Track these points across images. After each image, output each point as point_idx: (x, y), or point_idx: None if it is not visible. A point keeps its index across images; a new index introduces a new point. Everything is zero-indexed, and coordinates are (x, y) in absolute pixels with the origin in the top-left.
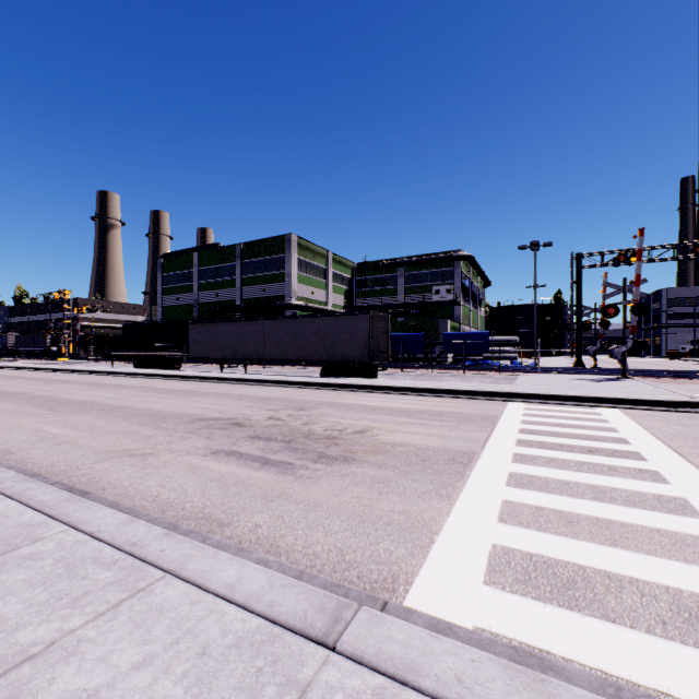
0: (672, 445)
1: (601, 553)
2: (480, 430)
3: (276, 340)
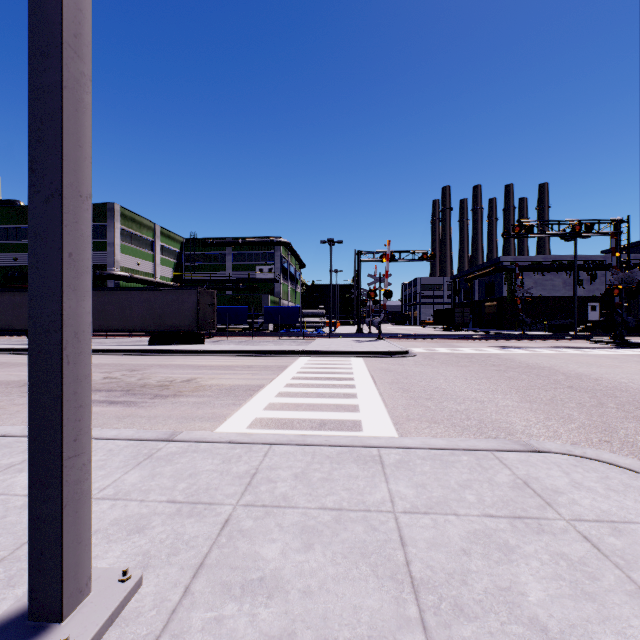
0: (373, 373)
1: (304, 414)
2: (273, 374)
3: (101, 311)
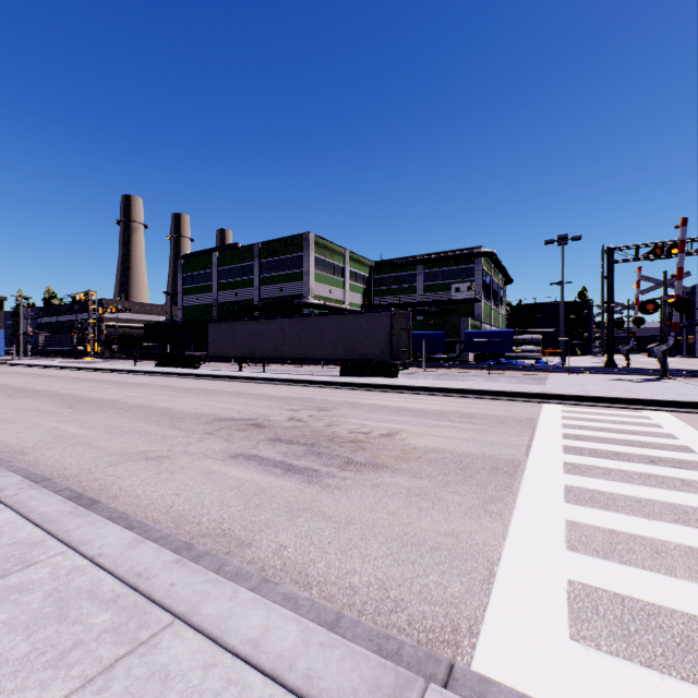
0: None
1: None
2: (518, 435)
3: (295, 338)
